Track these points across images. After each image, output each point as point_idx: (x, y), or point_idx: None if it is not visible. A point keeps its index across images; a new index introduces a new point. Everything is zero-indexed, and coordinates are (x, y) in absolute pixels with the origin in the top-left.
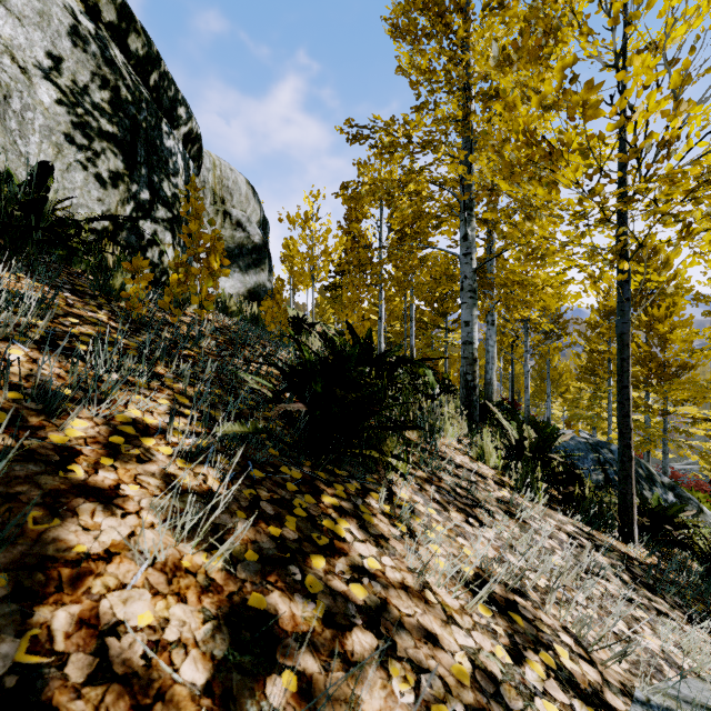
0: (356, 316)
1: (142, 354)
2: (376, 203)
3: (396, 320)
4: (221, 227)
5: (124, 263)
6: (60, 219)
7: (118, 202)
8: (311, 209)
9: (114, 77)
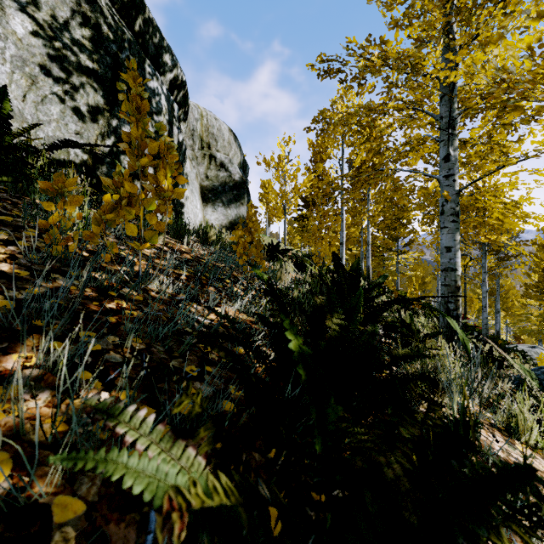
0: (323, 242)
1: (4, 325)
2: (338, 145)
3: (352, 244)
4: (207, 168)
5: (41, 182)
6: (11, 143)
7: (97, 136)
8: (283, 152)
9: (95, 14)
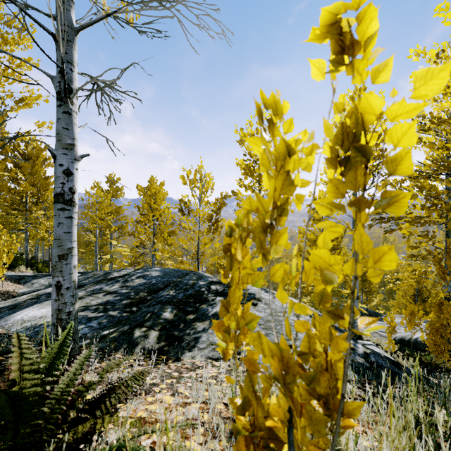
0: None
1: None
2: None
3: None
4: None
5: None
6: None
7: None
8: None
9: None
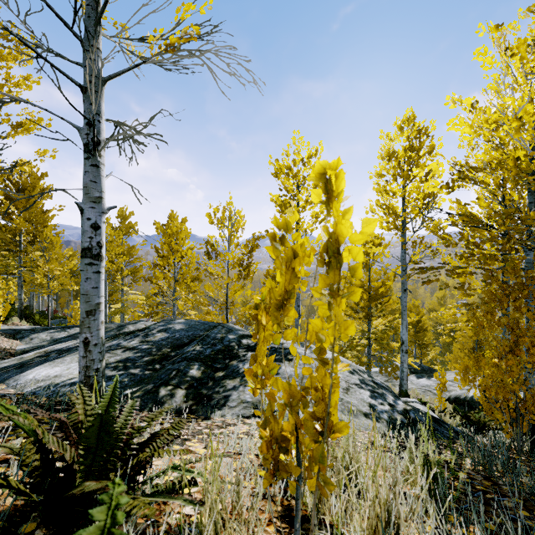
0: None
1: None
2: None
3: None
4: None
5: None
6: None
7: None
8: None
9: None
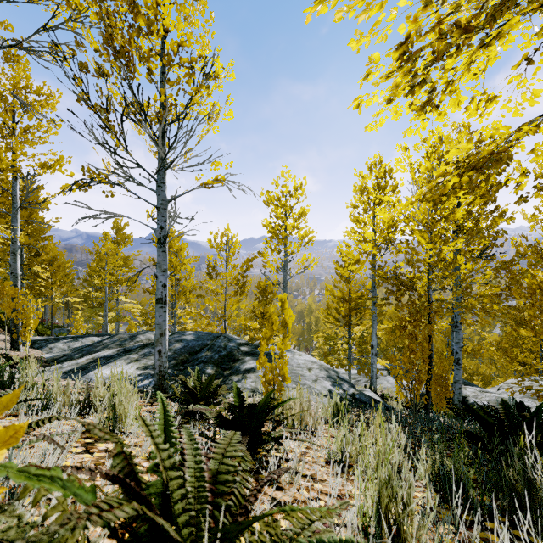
0: None
1: None
2: None
3: None
4: None
5: None
6: None
7: None
8: None
9: None
